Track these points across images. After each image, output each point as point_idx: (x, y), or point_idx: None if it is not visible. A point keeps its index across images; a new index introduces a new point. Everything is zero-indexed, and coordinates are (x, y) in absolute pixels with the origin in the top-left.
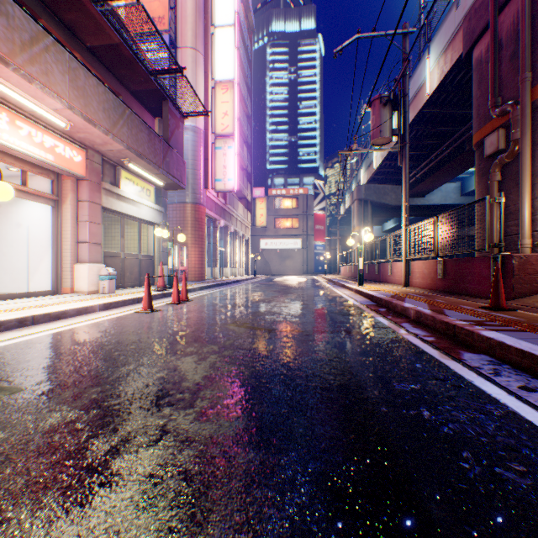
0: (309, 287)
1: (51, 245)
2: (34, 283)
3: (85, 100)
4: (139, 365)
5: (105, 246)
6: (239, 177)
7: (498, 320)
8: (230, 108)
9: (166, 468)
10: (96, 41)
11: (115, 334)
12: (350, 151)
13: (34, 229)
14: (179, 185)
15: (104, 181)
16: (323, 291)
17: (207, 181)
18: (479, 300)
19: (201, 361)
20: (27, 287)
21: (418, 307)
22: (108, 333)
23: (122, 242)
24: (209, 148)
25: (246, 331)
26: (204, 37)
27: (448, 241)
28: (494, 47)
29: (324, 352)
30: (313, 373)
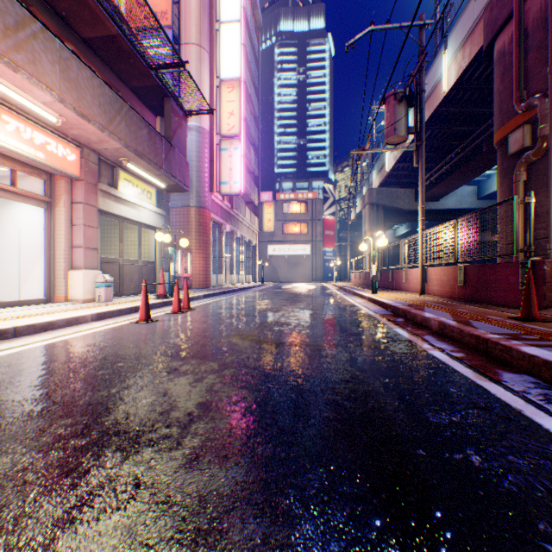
0: (319, 295)
1: (44, 251)
2: (26, 291)
3: (78, 93)
4: (123, 388)
5: (104, 252)
6: (246, 181)
7: (535, 333)
8: (236, 107)
9: (132, 551)
10: (91, 32)
11: (104, 349)
12: (362, 151)
13: (26, 233)
14: (182, 187)
15: (101, 182)
16: (334, 299)
17: (212, 183)
18: (506, 310)
19: (196, 383)
20: (18, 295)
21: (440, 317)
22: (96, 347)
23: (120, 247)
24: (214, 149)
25: (251, 345)
26: (209, 33)
27: (470, 246)
28: (519, 37)
29: (340, 371)
30: (329, 399)
